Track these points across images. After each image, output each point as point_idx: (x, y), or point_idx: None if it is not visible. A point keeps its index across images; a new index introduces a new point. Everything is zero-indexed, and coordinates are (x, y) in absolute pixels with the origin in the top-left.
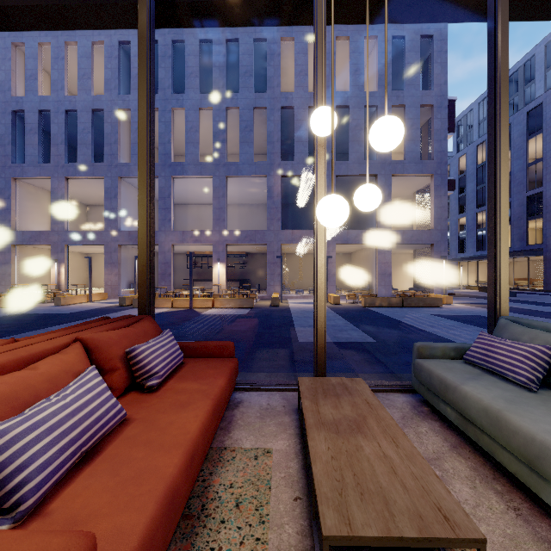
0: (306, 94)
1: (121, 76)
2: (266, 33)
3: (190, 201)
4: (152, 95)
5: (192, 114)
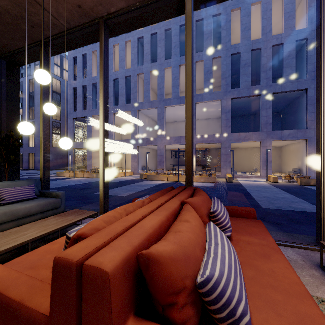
0: (249, 42)
1: (138, 56)
2: (221, 9)
3: (172, 119)
4: (192, 52)
5: (175, 70)
